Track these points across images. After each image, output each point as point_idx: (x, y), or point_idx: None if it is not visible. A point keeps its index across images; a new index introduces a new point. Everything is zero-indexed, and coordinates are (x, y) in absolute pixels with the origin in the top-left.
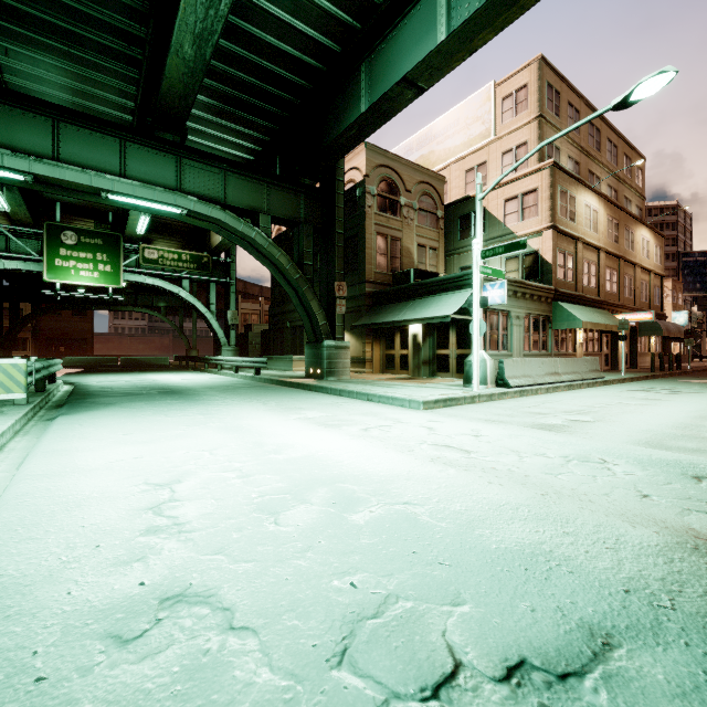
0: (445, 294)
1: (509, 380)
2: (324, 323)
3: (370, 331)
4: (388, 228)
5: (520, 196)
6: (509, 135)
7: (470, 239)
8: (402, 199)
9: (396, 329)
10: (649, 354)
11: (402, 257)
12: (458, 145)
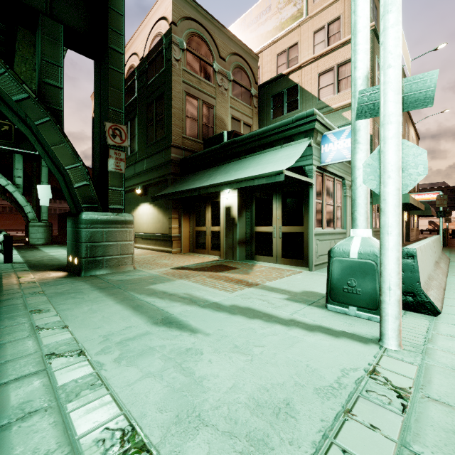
0: (268, 150)
1: (430, 295)
2: (84, 183)
3: (178, 205)
4: (199, 91)
5: (336, 67)
6: (322, 12)
7: (282, 116)
8: (216, 64)
9: (206, 202)
10: (414, 229)
11: (216, 127)
12: (270, 30)
